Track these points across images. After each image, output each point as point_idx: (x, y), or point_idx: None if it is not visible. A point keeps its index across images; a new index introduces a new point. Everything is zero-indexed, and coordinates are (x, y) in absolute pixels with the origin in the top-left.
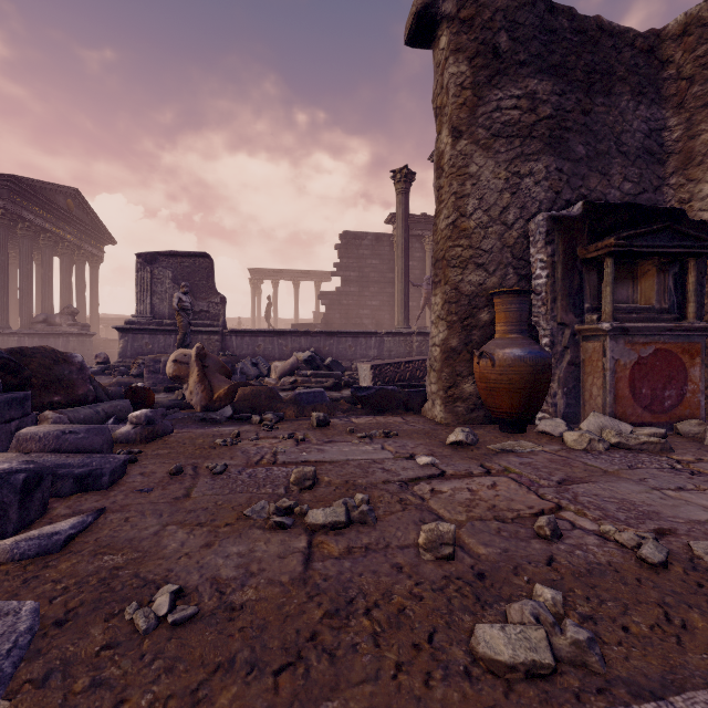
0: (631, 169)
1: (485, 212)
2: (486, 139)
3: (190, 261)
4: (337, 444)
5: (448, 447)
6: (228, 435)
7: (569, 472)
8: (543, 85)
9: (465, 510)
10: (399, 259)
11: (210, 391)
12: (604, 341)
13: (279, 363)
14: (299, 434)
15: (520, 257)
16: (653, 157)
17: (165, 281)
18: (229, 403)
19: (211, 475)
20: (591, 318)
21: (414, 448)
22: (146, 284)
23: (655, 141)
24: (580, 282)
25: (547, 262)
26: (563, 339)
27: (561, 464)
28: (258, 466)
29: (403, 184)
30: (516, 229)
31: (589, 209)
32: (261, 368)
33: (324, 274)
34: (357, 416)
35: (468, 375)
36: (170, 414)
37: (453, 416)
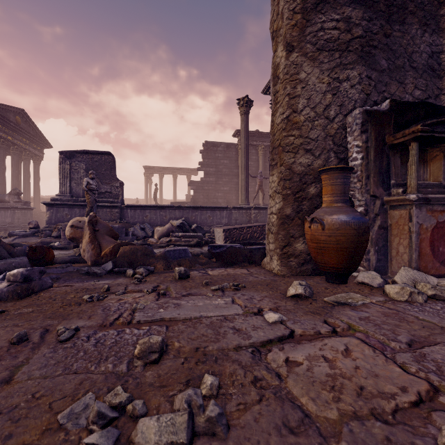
0: (419, 80)
1: (312, 109)
2: (312, 53)
3: (98, 157)
4: (193, 297)
5: (289, 299)
6: (100, 289)
7: (410, 330)
8: (356, 12)
9: (331, 398)
10: (242, 158)
11: (99, 249)
12: (410, 209)
13: (159, 228)
14: (162, 287)
15: (339, 144)
16: (434, 73)
17: (80, 171)
18: (113, 258)
19: (56, 342)
20: (397, 191)
21: (260, 301)
22: (66, 173)
23: (435, 60)
24: (387, 163)
25: (362, 147)
26: (375, 208)
27: (396, 318)
28: (111, 327)
29: (244, 108)
30: (336, 122)
31: (394, 105)
32: (147, 232)
33: (193, 170)
34: (212, 268)
35: (299, 236)
36: (64, 268)
37: (287, 269)
